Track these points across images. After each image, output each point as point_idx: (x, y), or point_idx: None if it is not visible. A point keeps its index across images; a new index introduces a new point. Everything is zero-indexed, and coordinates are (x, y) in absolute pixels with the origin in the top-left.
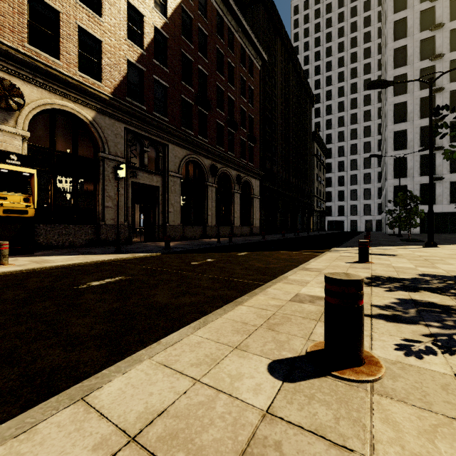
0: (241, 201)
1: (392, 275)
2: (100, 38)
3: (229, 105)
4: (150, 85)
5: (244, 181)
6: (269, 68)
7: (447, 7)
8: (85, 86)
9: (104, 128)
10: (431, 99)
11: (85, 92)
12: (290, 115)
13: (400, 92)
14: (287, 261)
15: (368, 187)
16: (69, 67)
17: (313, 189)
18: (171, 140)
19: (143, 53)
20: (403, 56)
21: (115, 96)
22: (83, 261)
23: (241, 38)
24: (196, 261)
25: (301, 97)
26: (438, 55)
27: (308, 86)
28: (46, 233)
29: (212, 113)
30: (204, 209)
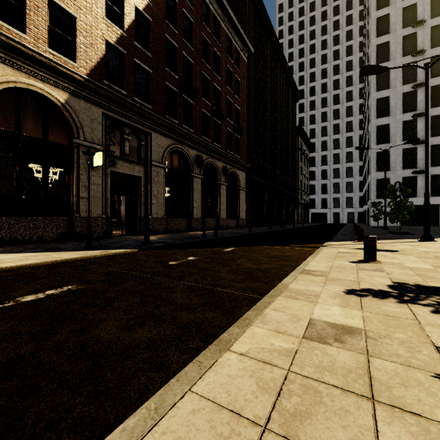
0: (227, 193)
1: (418, 281)
2: (74, 13)
3: (215, 96)
4: (131, 69)
5: (231, 173)
6: (255, 60)
7: (429, 4)
8: (56, 64)
9: (79, 112)
10: (427, 85)
11: (56, 71)
12: (275, 109)
13: (382, 88)
14: (280, 259)
15: (350, 181)
16: (37, 42)
17: (298, 182)
18: (154, 128)
19: (123, 35)
20: (386, 52)
21: (91, 78)
22: (39, 260)
23: (228, 28)
24: (175, 260)
25: (286, 91)
26: (420, 51)
27: (293, 81)
28: (10, 226)
29: (198, 102)
30: (189, 201)
